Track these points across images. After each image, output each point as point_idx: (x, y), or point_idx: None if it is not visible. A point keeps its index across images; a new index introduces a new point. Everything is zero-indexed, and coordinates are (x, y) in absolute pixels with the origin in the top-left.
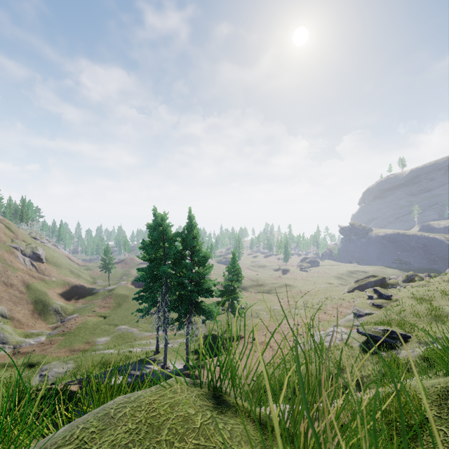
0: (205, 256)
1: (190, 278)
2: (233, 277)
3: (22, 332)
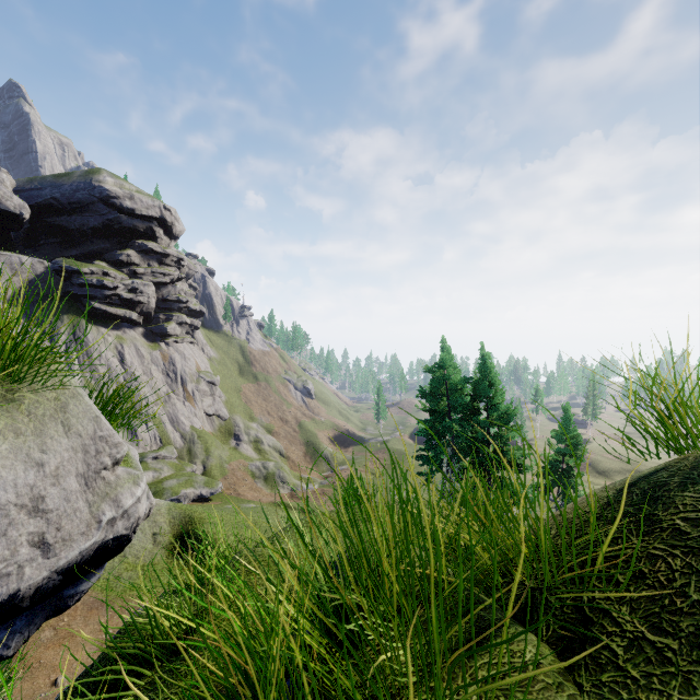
0: (511, 412)
1: (487, 441)
2: (567, 449)
3: (296, 475)
